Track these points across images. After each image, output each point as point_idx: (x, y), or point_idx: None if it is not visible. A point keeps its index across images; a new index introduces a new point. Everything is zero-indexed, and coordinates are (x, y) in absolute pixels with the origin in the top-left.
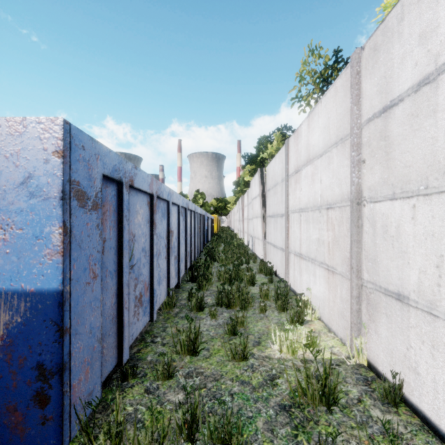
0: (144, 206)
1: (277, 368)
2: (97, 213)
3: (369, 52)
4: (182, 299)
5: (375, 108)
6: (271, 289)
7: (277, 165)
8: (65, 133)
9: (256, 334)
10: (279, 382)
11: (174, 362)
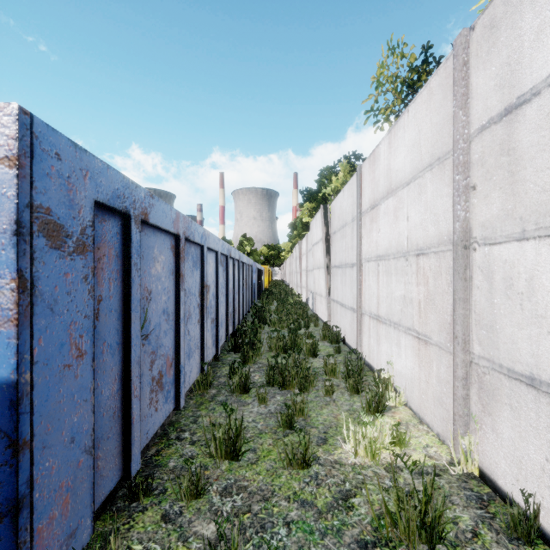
0: (165, 251)
1: (352, 479)
2: (85, 258)
3: (482, 32)
4: (221, 376)
5: (492, 110)
6: (339, 362)
7: (345, 200)
8: (22, 128)
9: (321, 426)
10: (355, 502)
11: (207, 470)
